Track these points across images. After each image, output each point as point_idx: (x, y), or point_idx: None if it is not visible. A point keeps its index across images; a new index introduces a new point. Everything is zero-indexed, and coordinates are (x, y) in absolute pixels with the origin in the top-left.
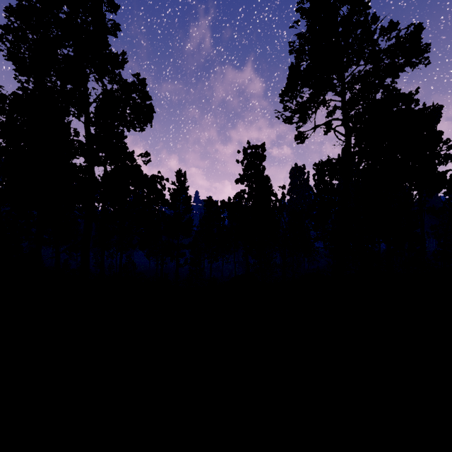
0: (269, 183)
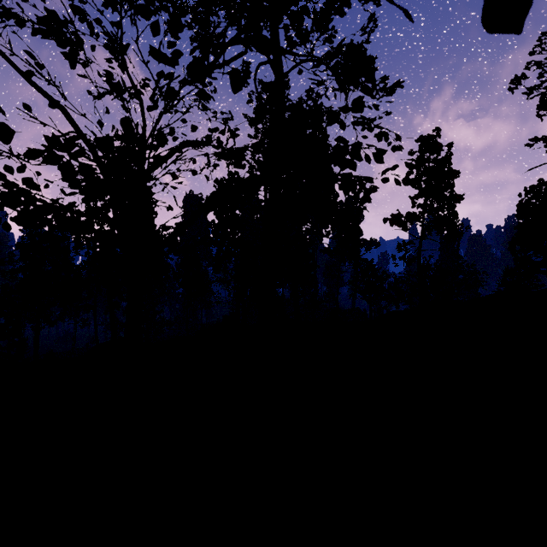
0: (151, 198)
